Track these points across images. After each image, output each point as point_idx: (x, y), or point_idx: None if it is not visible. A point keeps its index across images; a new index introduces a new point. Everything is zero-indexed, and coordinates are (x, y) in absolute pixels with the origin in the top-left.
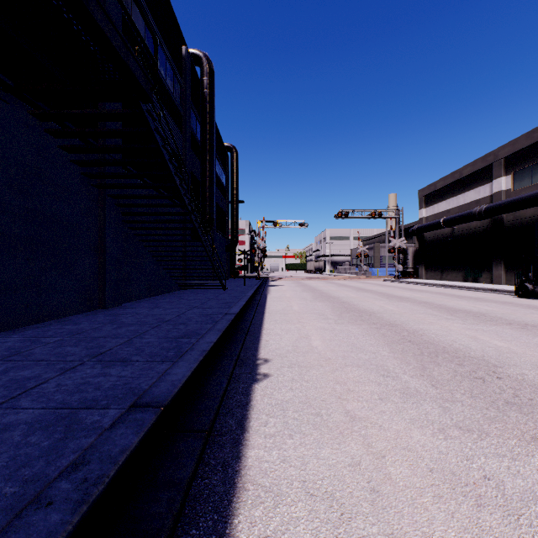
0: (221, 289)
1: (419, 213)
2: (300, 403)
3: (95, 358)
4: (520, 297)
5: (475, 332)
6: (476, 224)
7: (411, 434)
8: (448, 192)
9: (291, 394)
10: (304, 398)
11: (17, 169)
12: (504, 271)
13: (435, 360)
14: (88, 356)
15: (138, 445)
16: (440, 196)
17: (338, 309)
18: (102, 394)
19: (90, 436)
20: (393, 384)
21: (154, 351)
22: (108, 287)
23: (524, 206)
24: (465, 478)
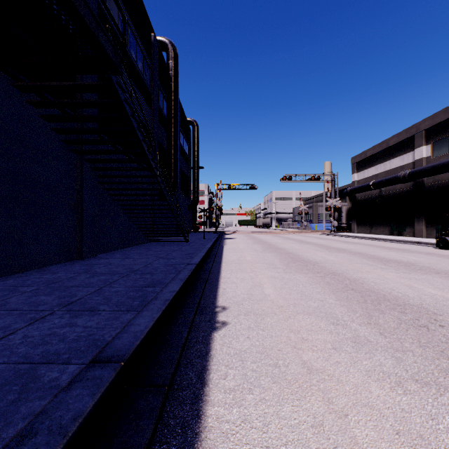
0: (184, 242)
1: (352, 177)
2: (258, 353)
3: (65, 307)
4: (441, 248)
5: (409, 280)
6: (400, 186)
7: (370, 388)
8: (376, 160)
9: (248, 343)
10: (261, 347)
11: (0, 135)
12: (425, 226)
13: (378, 307)
14: (59, 306)
15: (93, 409)
16: (369, 162)
17: (285, 259)
18: (65, 347)
19: (44, 398)
20: (344, 332)
21: (120, 300)
22: (84, 241)
23: (442, 171)
24: (435, 443)
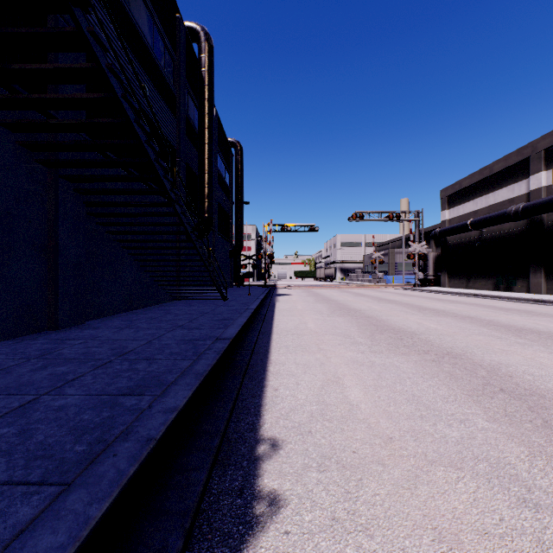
0: (221, 300)
1: (442, 216)
2: None
3: None
4: None
5: None
6: (509, 225)
7: None
8: (475, 191)
9: None
10: None
11: None
12: (545, 279)
13: None
14: None
15: None
16: (465, 196)
17: (366, 328)
18: None
19: None
20: None
21: (49, 440)
22: (61, 301)
23: None
24: None
